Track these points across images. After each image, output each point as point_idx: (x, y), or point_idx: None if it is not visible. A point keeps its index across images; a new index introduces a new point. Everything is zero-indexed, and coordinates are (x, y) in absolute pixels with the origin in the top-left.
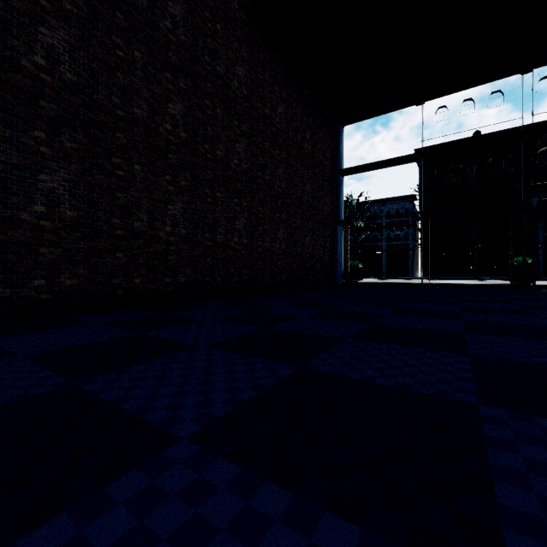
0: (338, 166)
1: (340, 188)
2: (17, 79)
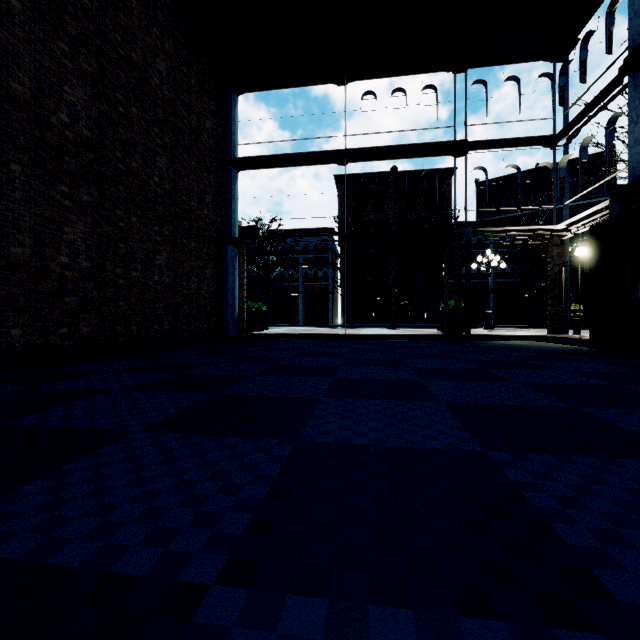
0: (230, 152)
1: (232, 187)
2: None
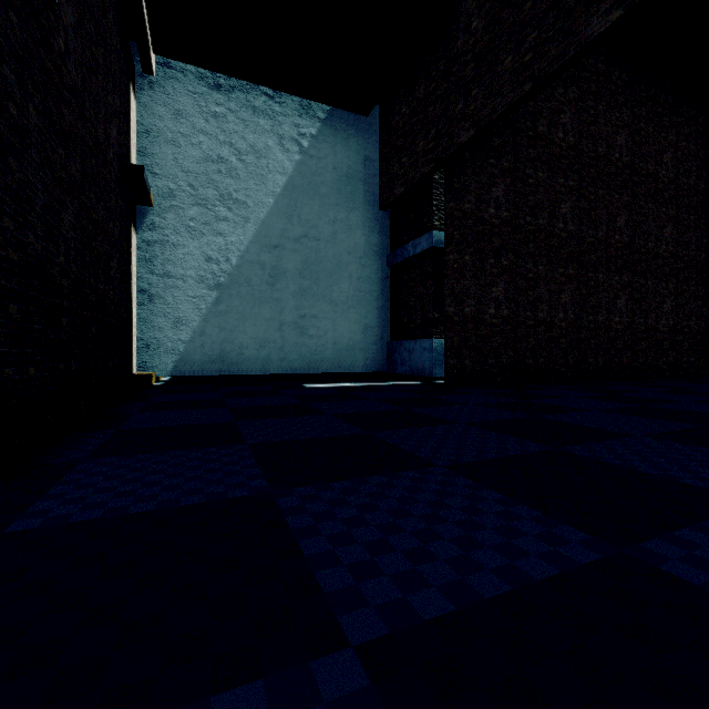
0: None
1: None
2: (483, 229)
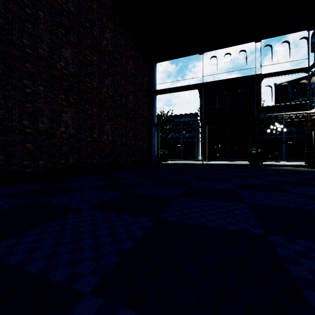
0: (153, 88)
1: (154, 102)
2: None
